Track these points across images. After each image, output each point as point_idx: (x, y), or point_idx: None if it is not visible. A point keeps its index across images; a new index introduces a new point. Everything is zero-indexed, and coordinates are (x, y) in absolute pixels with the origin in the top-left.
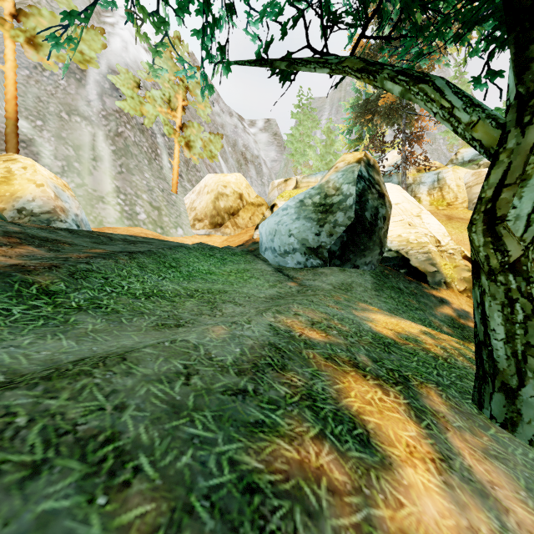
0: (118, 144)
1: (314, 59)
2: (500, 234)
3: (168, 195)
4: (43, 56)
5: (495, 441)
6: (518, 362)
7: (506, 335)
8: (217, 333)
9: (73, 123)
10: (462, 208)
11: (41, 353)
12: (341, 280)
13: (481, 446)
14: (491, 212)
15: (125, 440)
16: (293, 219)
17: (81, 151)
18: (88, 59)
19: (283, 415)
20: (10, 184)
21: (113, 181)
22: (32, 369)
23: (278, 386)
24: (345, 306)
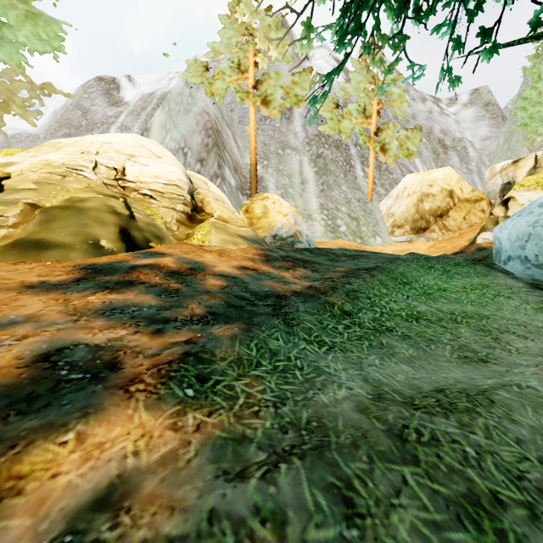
0: (319, 165)
1: None
2: None
3: (363, 204)
4: (271, 109)
5: None
6: None
7: None
8: None
9: (286, 156)
10: None
11: (398, 376)
12: None
13: None
14: None
15: None
16: None
17: (293, 178)
18: (301, 99)
19: None
20: (267, 217)
21: (317, 199)
22: (408, 392)
23: None
24: None
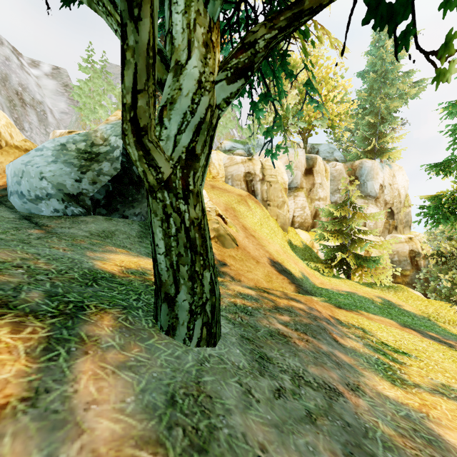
0: None
1: None
2: (147, 147)
3: None
4: None
5: (146, 350)
6: (174, 272)
7: (165, 249)
8: None
9: None
10: (222, 181)
11: None
12: (103, 228)
13: (121, 361)
14: (136, 121)
15: None
16: (48, 162)
17: None
18: None
19: None
20: None
21: None
22: None
23: None
24: (80, 248)
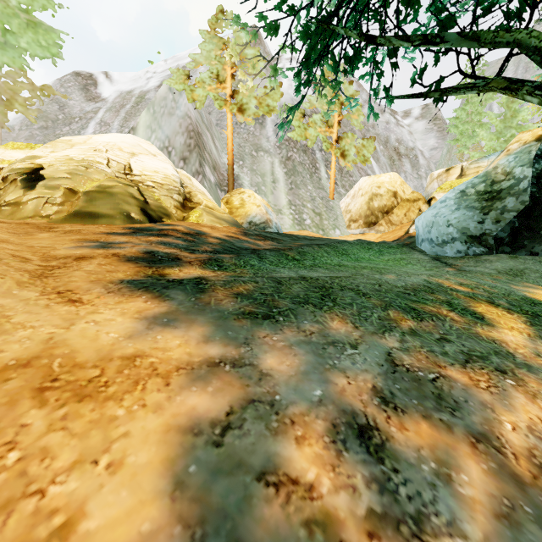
0: (288, 166)
1: (463, 86)
2: None
3: (326, 202)
4: (246, 117)
5: None
6: None
7: None
8: (389, 277)
9: (259, 158)
10: None
11: (314, 275)
12: (509, 266)
13: None
14: None
15: (363, 292)
16: (452, 210)
17: (265, 177)
18: (272, 109)
19: (430, 302)
20: (244, 208)
21: (286, 196)
22: None
23: (428, 296)
24: (502, 282)
